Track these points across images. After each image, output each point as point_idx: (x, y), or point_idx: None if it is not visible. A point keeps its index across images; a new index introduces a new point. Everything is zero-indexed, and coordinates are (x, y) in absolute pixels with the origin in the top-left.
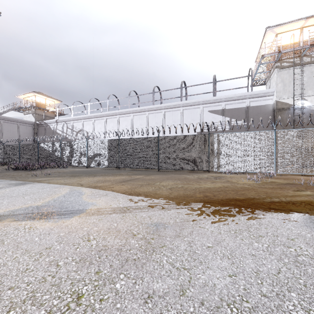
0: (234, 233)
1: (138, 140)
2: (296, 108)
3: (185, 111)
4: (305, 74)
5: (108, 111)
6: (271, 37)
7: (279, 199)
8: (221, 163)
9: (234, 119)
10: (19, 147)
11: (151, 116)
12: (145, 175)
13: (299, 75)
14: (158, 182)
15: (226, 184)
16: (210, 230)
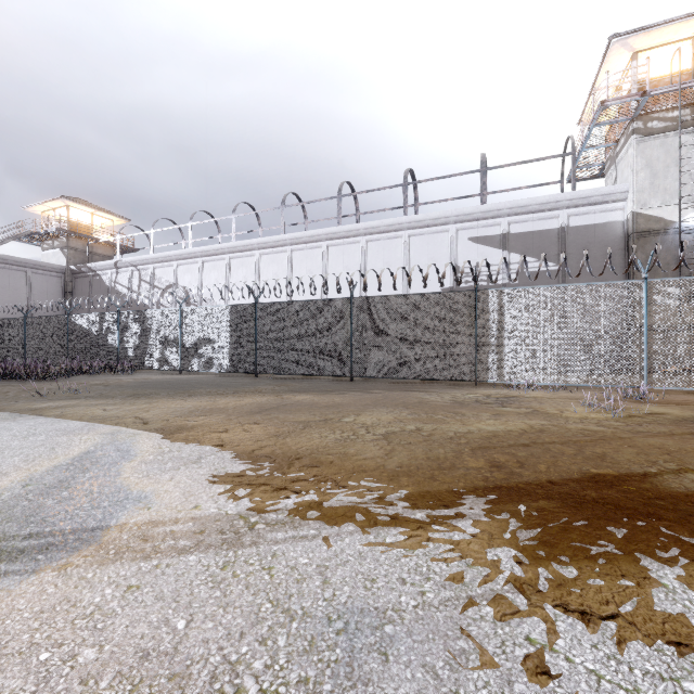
0: None
1: (301, 307)
2: (682, 229)
3: (413, 239)
4: None
5: (233, 241)
6: (620, 61)
7: None
8: (507, 362)
9: (530, 259)
10: (24, 324)
11: (335, 252)
12: (319, 394)
13: (689, 150)
14: (351, 414)
15: (535, 420)
16: (583, 668)
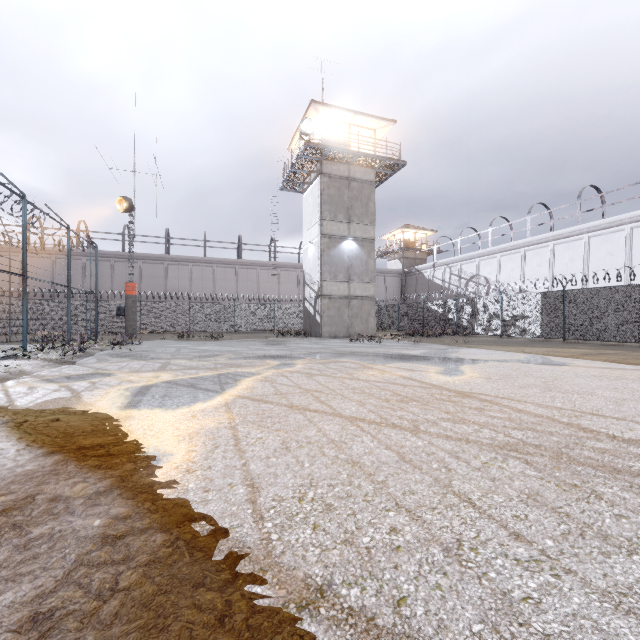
0: None
1: (607, 291)
2: None
3: None
4: None
5: (528, 237)
6: None
7: None
8: None
9: None
10: (397, 308)
11: None
12: (628, 351)
13: None
14: None
15: None
16: None
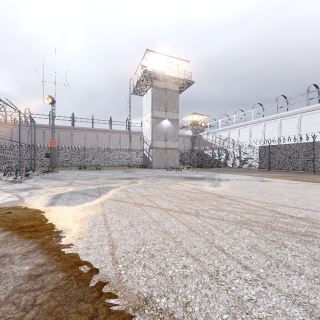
0: None
1: (289, 146)
2: None
3: None
4: None
5: (252, 119)
6: None
7: None
8: None
9: None
10: (190, 154)
11: (305, 118)
12: (299, 175)
13: None
14: (311, 178)
15: None
16: None
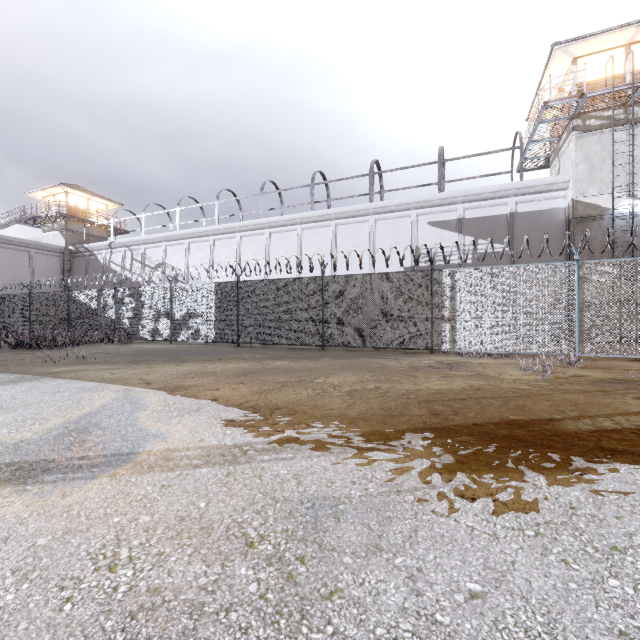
0: (536, 536)
1: (278, 284)
2: (616, 215)
3: (379, 223)
4: (636, 144)
5: (217, 224)
6: (562, 65)
7: (615, 423)
8: (459, 333)
9: (483, 241)
10: (29, 299)
11: (308, 234)
12: (294, 361)
13: (622, 145)
14: (321, 376)
15: (475, 381)
16: (464, 524)
